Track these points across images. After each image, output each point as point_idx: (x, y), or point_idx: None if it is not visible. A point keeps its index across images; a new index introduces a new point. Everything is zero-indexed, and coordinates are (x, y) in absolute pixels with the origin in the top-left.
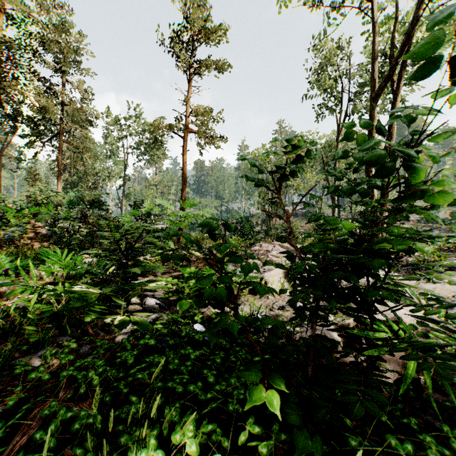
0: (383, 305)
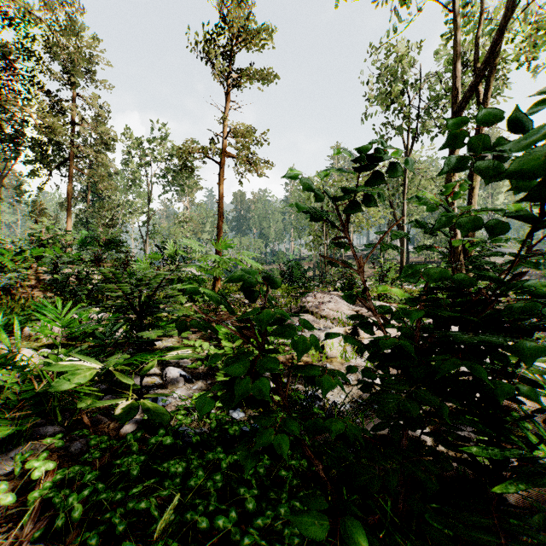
0: (514, 402)
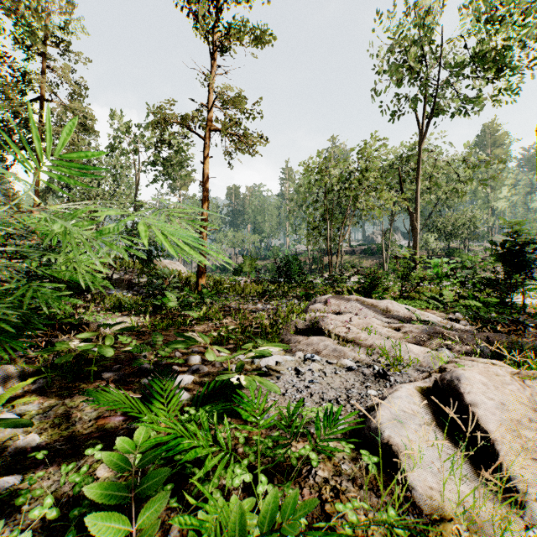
0: None
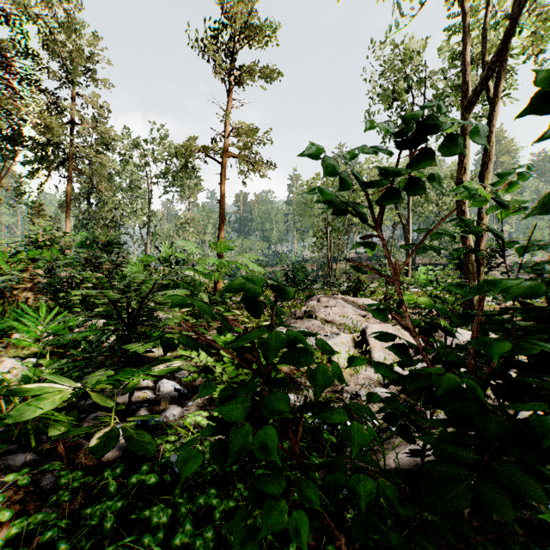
0: None
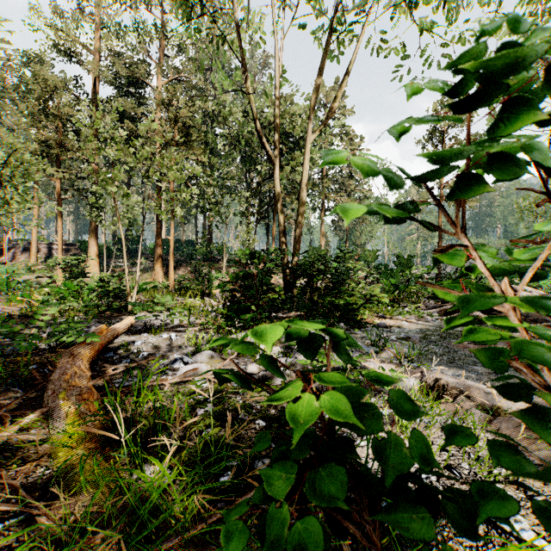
0: None
